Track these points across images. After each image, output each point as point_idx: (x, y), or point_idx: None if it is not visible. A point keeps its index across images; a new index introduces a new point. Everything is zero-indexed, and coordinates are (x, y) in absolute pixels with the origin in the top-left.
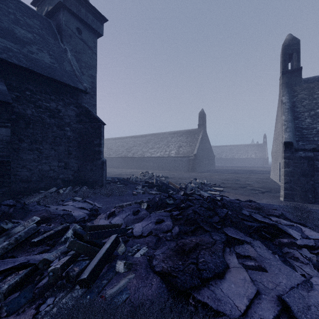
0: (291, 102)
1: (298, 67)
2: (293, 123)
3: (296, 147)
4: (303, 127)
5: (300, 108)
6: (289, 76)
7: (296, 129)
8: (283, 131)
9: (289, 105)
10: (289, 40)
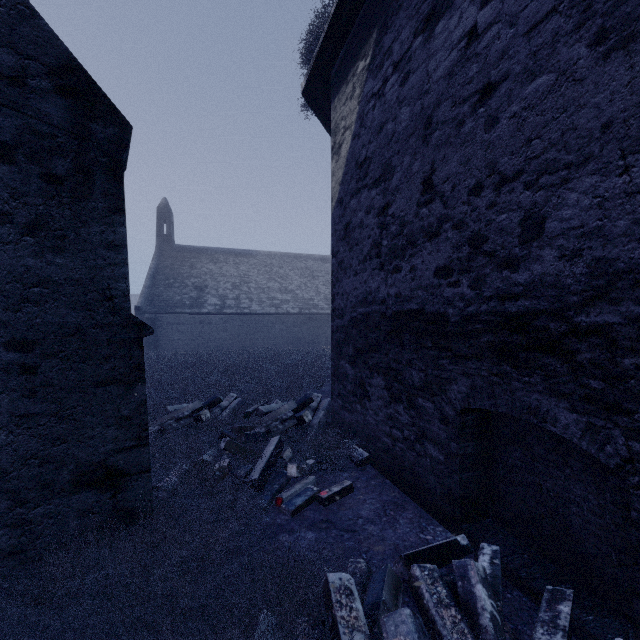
0: (157, 268)
1: (170, 234)
2: (151, 290)
3: (145, 311)
4: (156, 294)
5: (161, 276)
6: (162, 240)
7: (151, 295)
8: (140, 296)
9: (154, 272)
10: (163, 205)
